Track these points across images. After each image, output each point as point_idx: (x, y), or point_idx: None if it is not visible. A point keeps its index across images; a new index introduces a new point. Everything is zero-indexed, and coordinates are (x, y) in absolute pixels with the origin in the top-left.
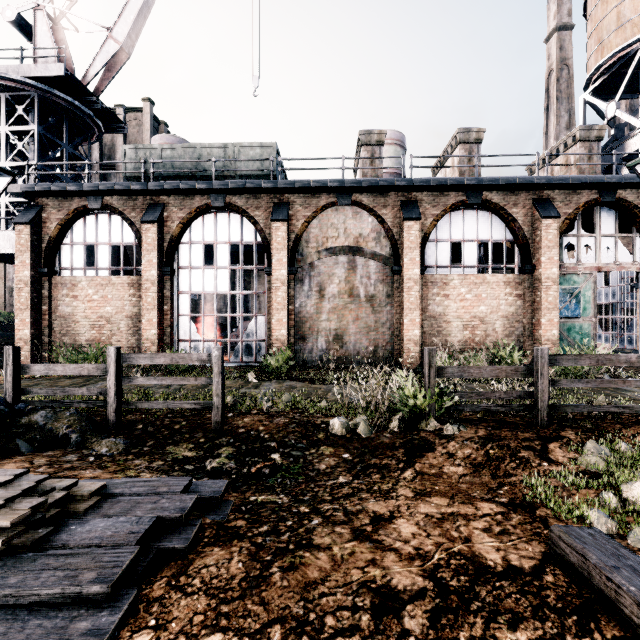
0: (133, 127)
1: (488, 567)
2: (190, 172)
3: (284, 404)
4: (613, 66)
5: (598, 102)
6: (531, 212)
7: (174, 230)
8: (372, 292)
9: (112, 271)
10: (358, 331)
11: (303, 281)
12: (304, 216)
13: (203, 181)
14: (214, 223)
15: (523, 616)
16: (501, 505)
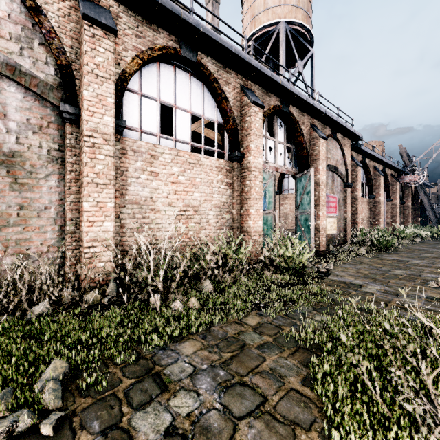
0: None
1: None
2: None
3: None
4: (259, 39)
5: None
6: (239, 97)
7: None
8: (12, 146)
9: None
10: None
11: None
12: None
13: None
14: None
15: None
16: None
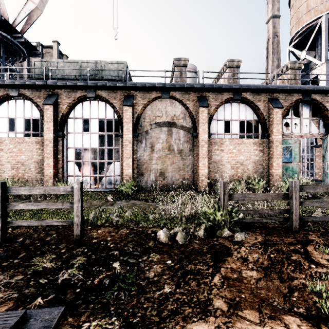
0: (47, 56)
1: None
2: (75, 76)
3: (127, 218)
4: (304, 32)
5: (296, 51)
6: (267, 105)
7: (64, 110)
8: (181, 148)
9: (29, 135)
10: (173, 170)
11: (142, 141)
12: (142, 104)
13: (81, 81)
14: (89, 107)
15: None
16: (304, 319)
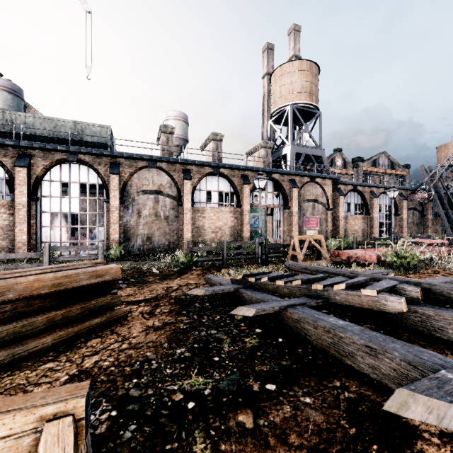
0: None
1: (191, 283)
2: (49, 134)
3: (128, 267)
4: (279, 112)
5: (275, 127)
6: (240, 180)
7: (39, 172)
8: (167, 214)
9: None
10: (160, 235)
11: (128, 207)
12: (129, 172)
13: (63, 145)
14: (68, 170)
15: (194, 285)
16: (201, 279)
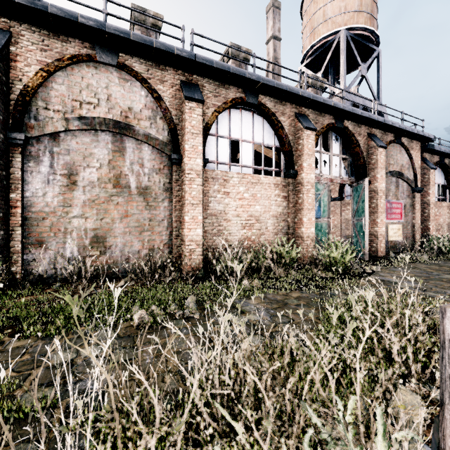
0: None
1: None
2: None
3: None
4: (319, 49)
5: (310, 72)
6: (294, 123)
7: None
8: (146, 183)
9: None
10: (127, 231)
11: (39, 158)
12: (40, 61)
13: None
14: None
15: None
16: None
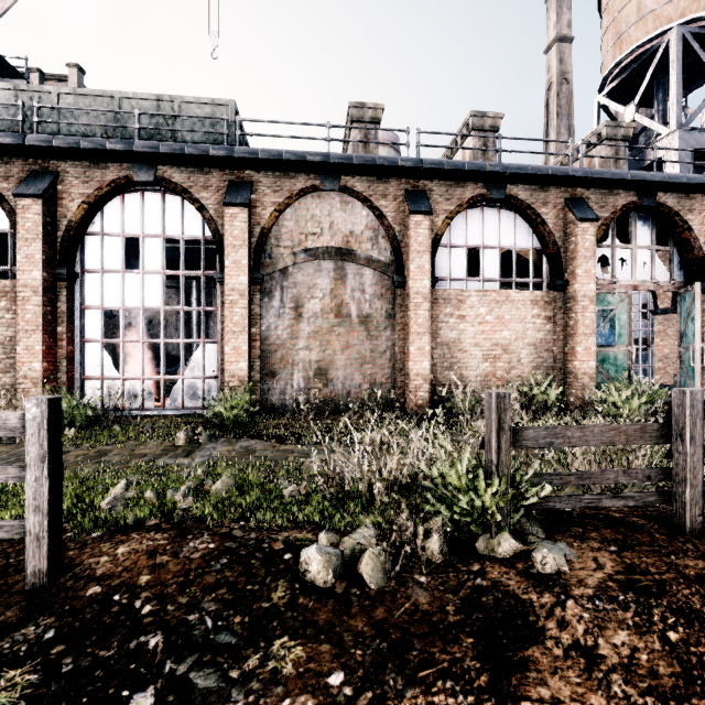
0: None
1: None
2: (104, 132)
3: (218, 498)
4: (631, 65)
5: (615, 105)
6: (563, 214)
7: (74, 212)
8: (367, 311)
9: None
10: (348, 363)
11: (272, 294)
12: (273, 203)
13: (118, 139)
14: (140, 207)
15: None
16: None
